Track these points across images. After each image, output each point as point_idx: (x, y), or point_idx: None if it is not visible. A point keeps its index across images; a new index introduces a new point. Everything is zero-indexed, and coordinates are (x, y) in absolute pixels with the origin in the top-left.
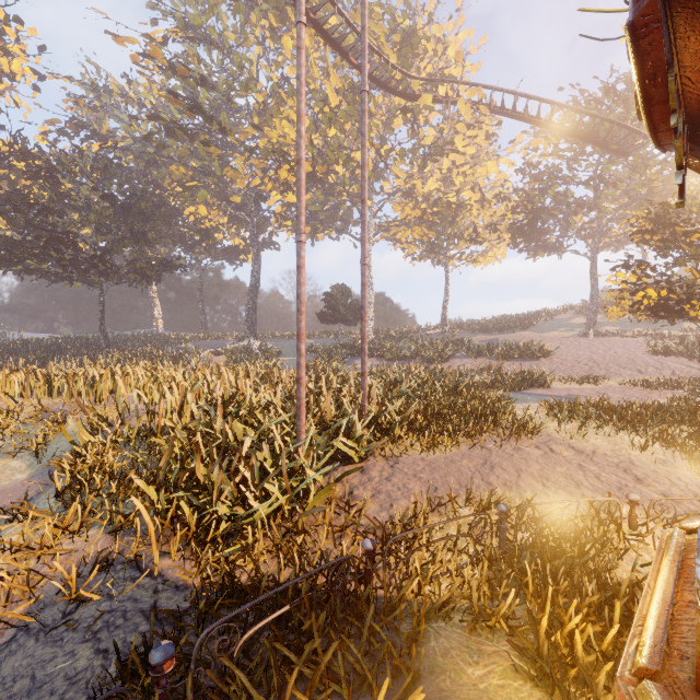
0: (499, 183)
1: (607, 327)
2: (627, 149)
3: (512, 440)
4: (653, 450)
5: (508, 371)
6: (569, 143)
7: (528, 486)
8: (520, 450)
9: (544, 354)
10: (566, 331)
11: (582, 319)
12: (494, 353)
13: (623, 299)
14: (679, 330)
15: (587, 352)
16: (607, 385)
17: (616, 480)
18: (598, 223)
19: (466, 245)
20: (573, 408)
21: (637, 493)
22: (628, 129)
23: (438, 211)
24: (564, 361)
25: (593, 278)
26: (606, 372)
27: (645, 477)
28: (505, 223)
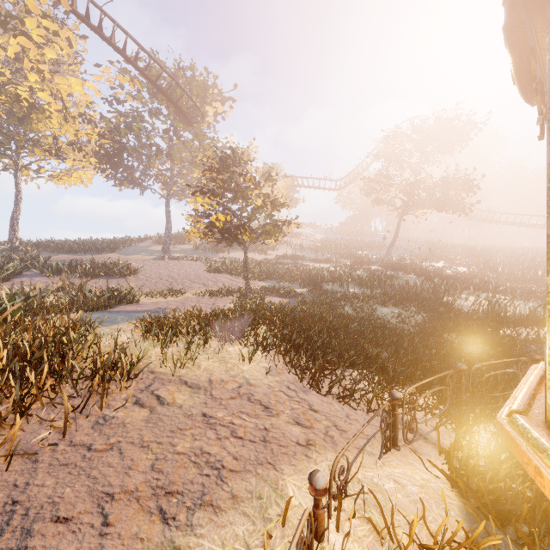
0: (85, 105)
1: (177, 254)
2: (192, 119)
3: (92, 400)
4: (257, 358)
5: (92, 288)
6: (151, 95)
7: (130, 546)
8: (107, 421)
9: (131, 272)
10: (147, 255)
11: (159, 247)
12: (78, 271)
13: (200, 221)
14: (219, 258)
15: (167, 271)
16: (186, 296)
17: (253, 425)
18: (172, 172)
19: (45, 156)
20: (177, 324)
21: (282, 439)
22: (193, 102)
23: (1, 100)
24: (150, 278)
25: (168, 214)
26: (183, 286)
27: (268, 399)
28: (92, 146)
